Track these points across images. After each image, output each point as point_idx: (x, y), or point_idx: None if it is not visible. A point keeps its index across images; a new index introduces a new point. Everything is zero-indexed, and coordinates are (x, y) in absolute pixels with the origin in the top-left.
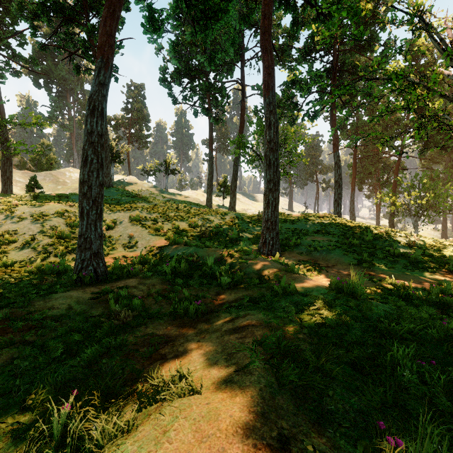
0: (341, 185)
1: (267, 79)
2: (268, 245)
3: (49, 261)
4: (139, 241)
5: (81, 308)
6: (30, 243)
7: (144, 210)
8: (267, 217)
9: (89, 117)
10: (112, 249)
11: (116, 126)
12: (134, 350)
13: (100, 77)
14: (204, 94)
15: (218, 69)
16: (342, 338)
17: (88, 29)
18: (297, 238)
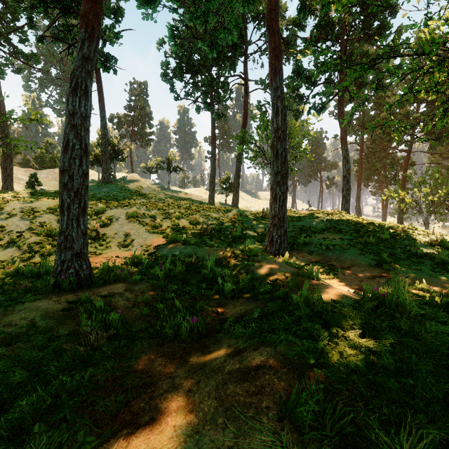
0: (350, 181)
1: (274, 62)
2: (275, 243)
3: (33, 261)
4: (135, 239)
5: (46, 324)
6: (15, 241)
7: (142, 206)
8: (274, 213)
9: (71, 96)
10: (106, 248)
11: (119, 124)
12: (95, 402)
13: (84, 50)
14: (207, 90)
15: (220, 63)
16: (412, 392)
17: None
18: (306, 236)
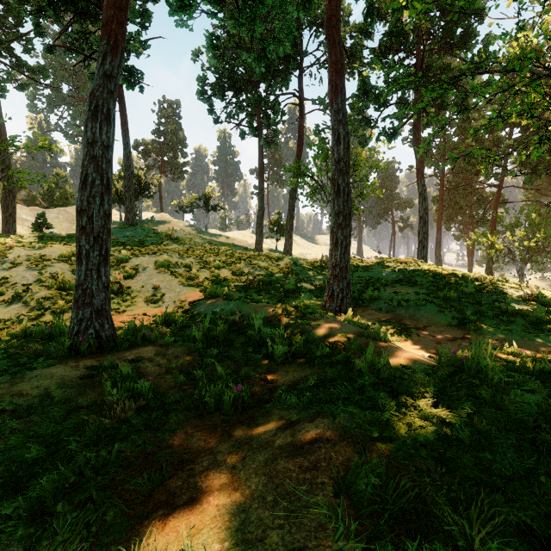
0: (427, 222)
1: (335, 78)
2: (336, 299)
3: (44, 320)
4: (166, 293)
5: (63, 394)
6: (21, 295)
7: (174, 254)
8: (334, 262)
9: (90, 121)
10: (131, 304)
11: (145, 152)
12: (125, 481)
13: (106, 66)
14: (253, 111)
15: (270, 78)
16: (489, 468)
17: None
18: (373, 290)
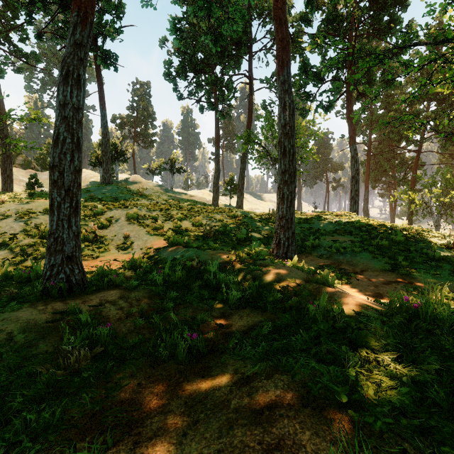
0: (358, 181)
1: (282, 54)
2: (283, 246)
3: (25, 265)
4: (135, 241)
5: (25, 338)
6: (7, 243)
7: (143, 208)
8: (281, 214)
9: (61, 85)
10: (104, 251)
11: (121, 125)
12: (64, 448)
13: (76, 35)
14: (211, 89)
15: (224, 61)
16: None
17: None
18: (314, 239)
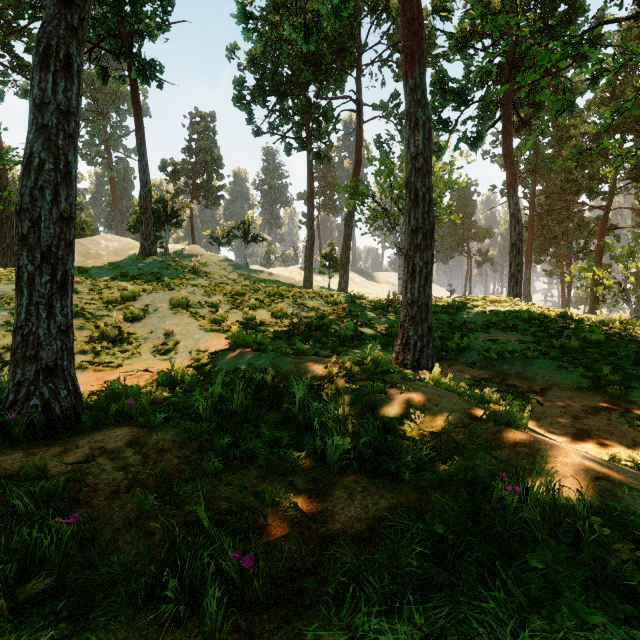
0: (521, 251)
1: (411, 43)
2: (413, 349)
3: None
4: (181, 340)
5: None
6: None
7: (198, 290)
8: (410, 298)
9: (37, 71)
10: (131, 355)
11: (174, 174)
12: None
13: None
14: (301, 120)
15: (321, 79)
16: None
17: (113, 2)
18: (460, 337)
